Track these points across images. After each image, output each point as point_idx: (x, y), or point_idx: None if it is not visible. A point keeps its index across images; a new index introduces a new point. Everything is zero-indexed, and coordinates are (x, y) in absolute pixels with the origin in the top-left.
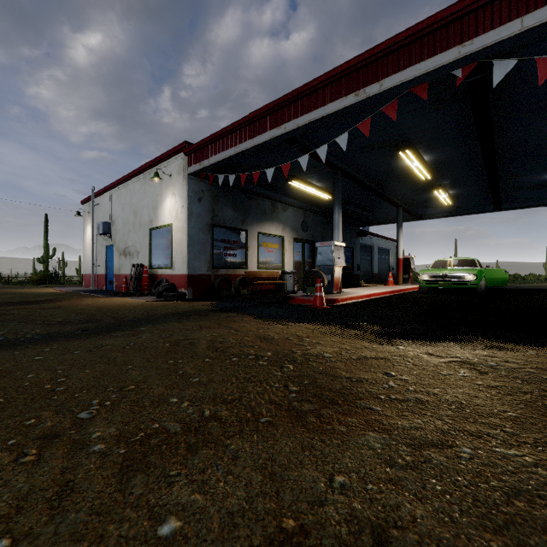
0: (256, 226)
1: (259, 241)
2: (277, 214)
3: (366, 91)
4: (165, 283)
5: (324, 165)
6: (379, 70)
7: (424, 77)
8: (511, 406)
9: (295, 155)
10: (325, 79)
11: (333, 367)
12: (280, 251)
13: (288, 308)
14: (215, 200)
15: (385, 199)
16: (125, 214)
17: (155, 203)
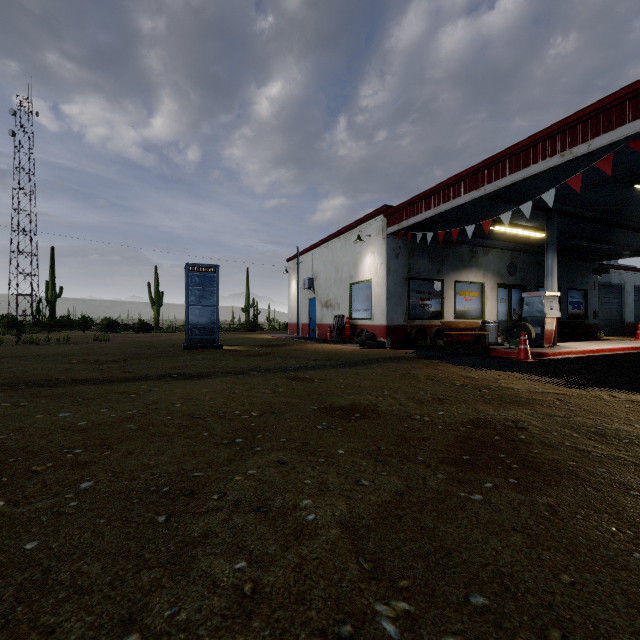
0: (453, 275)
1: (455, 290)
2: (476, 260)
3: (572, 151)
4: (367, 333)
5: (532, 209)
6: (587, 130)
7: (639, 133)
8: (637, 417)
9: (497, 204)
10: (527, 143)
11: (518, 394)
12: (480, 299)
13: (488, 359)
14: (411, 254)
15: (631, 229)
16: (326, 271)
17: (355, 261)
